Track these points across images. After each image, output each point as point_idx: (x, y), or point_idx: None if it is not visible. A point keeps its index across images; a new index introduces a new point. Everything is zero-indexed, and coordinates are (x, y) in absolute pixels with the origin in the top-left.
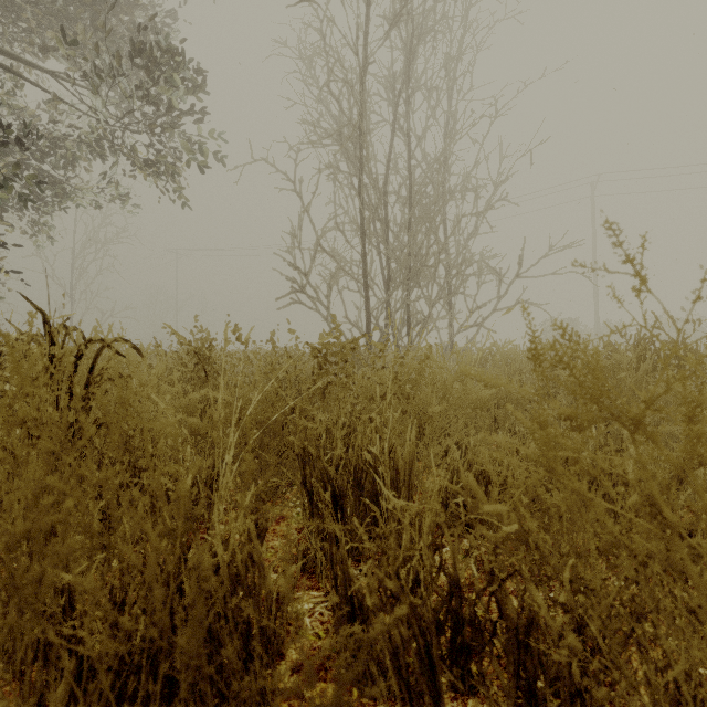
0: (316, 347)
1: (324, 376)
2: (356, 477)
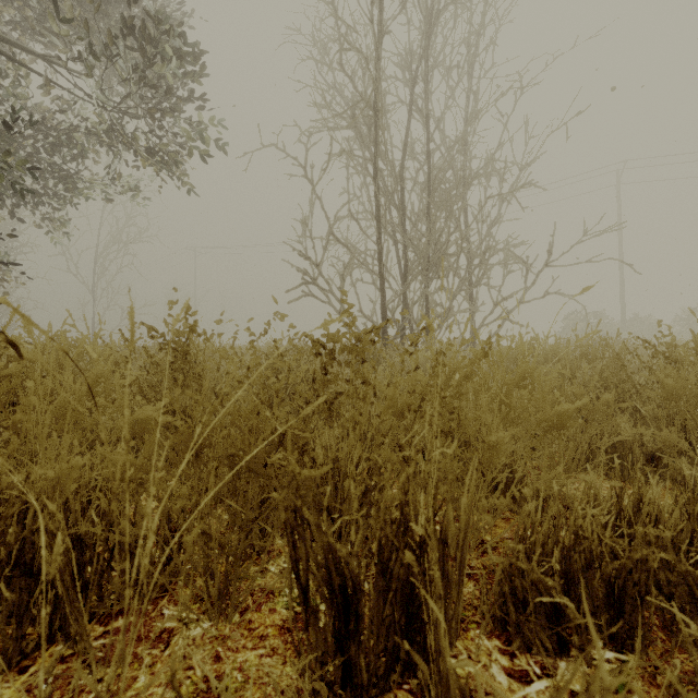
0: (317, 340)
1: (328, 383)
2: (379, 564)
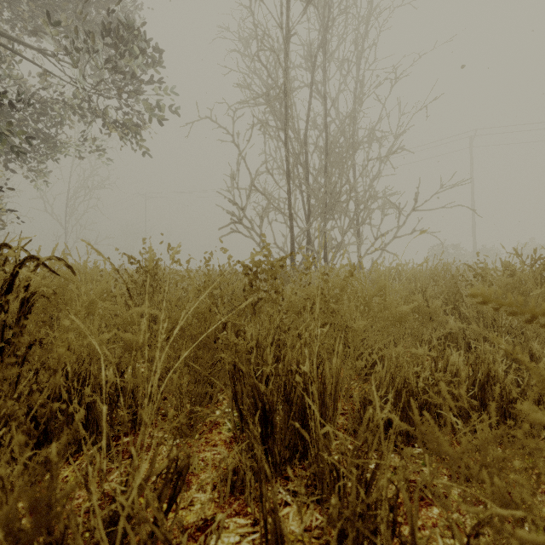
0: (247, 265)
1: (254, 292)
2: (284, 394)
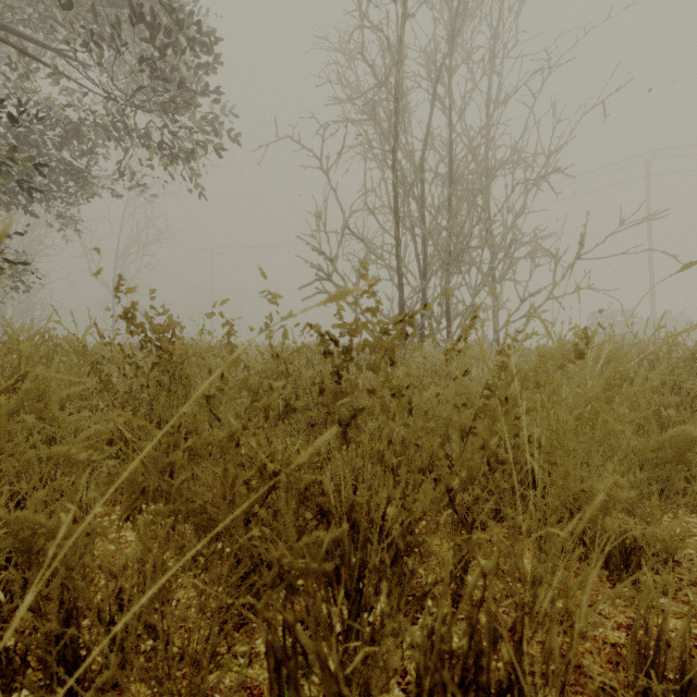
0: (325, 334)
1: (341, 395)
2: None
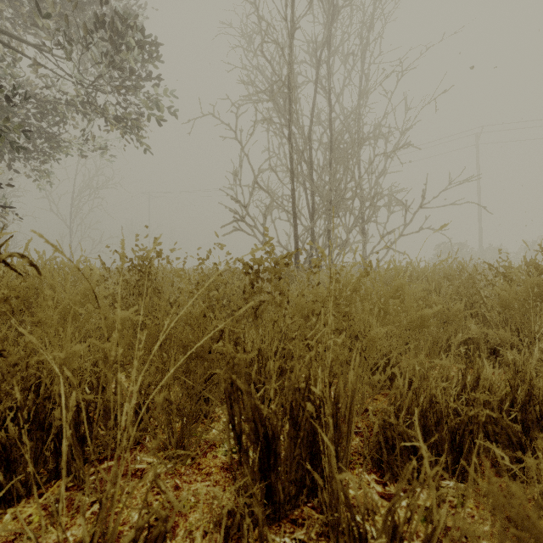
0: (246, 263)
1: (255, 294)
2: (290, 418)
